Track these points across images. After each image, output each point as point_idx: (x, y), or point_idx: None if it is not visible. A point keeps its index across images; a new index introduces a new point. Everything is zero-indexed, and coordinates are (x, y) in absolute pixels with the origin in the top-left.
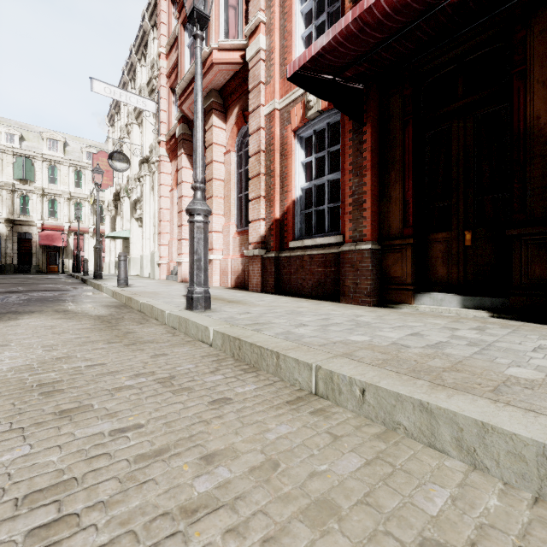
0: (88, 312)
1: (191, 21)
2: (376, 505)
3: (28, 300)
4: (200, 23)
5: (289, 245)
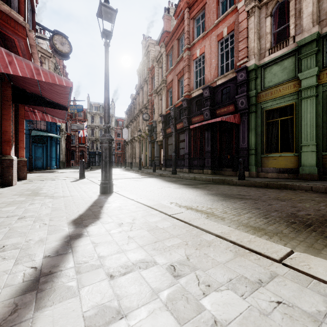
0: (179, 202)
1: (111, 35)
2: None
3: None
4: (106, 35)
5: None
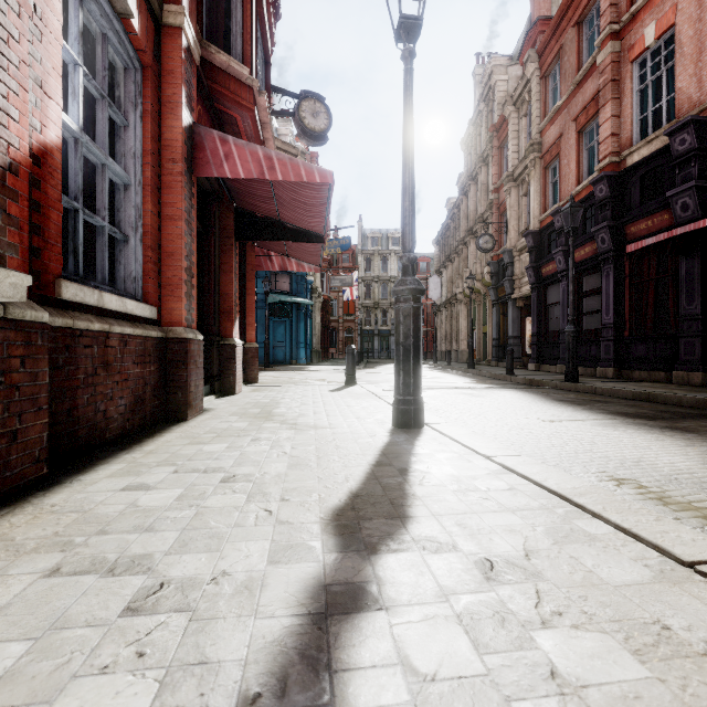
0: (648, 483)
1: (419, 26)
2: None
3: None
4: (406, 30)
5: (64, 291)
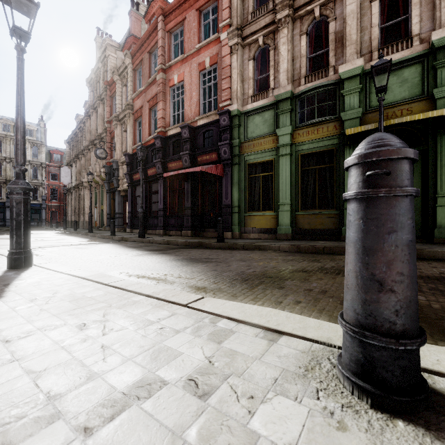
0: (131, 272)
1: (28, 37)
2: None
3: (263, 276)
4: (19, 34)
5: None
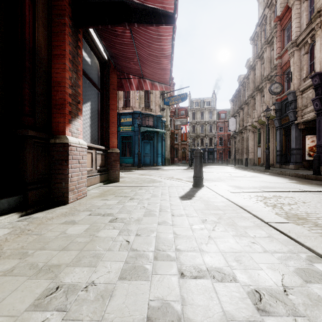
0: None
1: None
2: (287, 217)
3: None
4: None
5: None
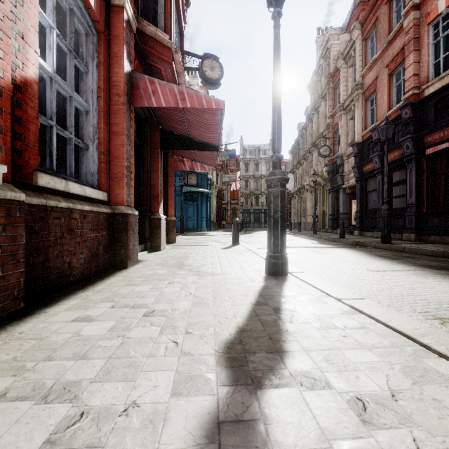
0: None
1: None
2: None
3: None
4: None
5: (39, 180)
